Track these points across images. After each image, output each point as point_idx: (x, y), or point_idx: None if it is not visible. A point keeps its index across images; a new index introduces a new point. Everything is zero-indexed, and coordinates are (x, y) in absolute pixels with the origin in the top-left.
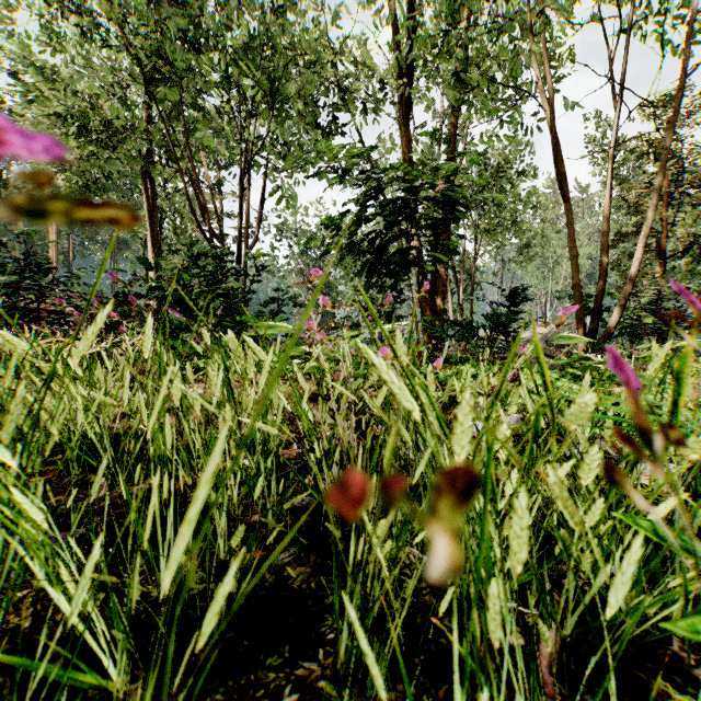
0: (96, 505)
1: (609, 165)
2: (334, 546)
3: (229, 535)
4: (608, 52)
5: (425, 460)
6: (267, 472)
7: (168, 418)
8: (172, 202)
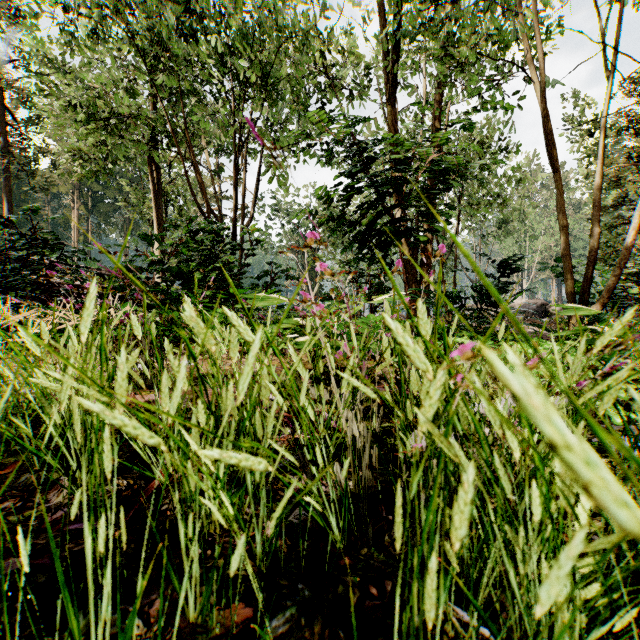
0: (49, 517)
1: (601, 135)
2: (345, 599)
3: (205, 572)
4: (599, 21)
5: (564, 568)
6: (255, 487)
7: (106, 433)
8: (176, 186)
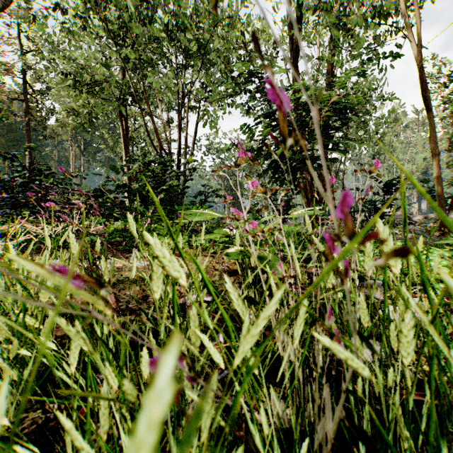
0: None
1: None
2: None
3: None
4: None
5: None
6: None
7: None
8: (139, 133)
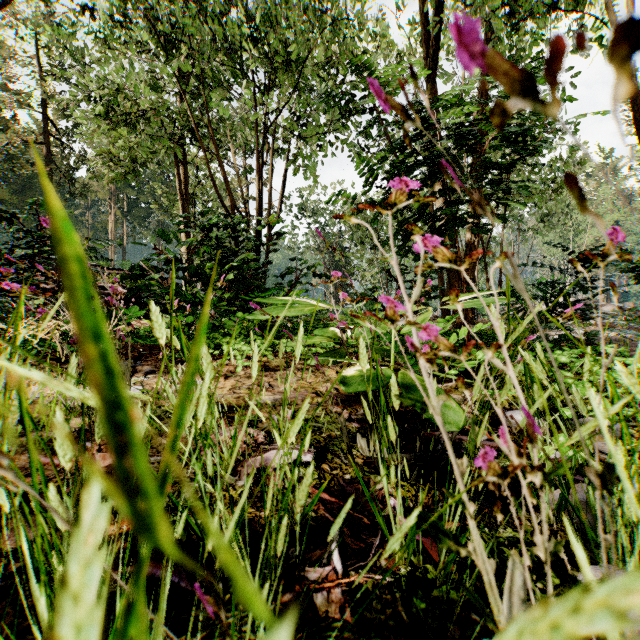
0: None
1: None
2: None
3: None
4: None
5: None
6: None
7: None
8: (204, 187)
